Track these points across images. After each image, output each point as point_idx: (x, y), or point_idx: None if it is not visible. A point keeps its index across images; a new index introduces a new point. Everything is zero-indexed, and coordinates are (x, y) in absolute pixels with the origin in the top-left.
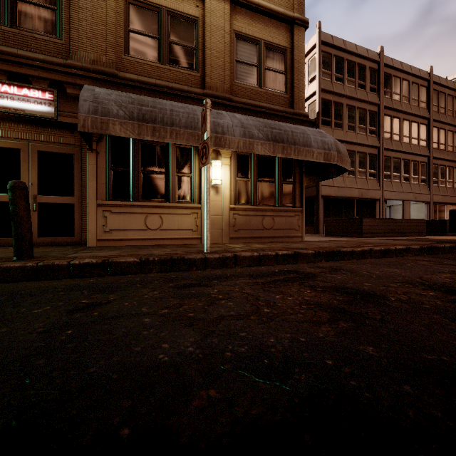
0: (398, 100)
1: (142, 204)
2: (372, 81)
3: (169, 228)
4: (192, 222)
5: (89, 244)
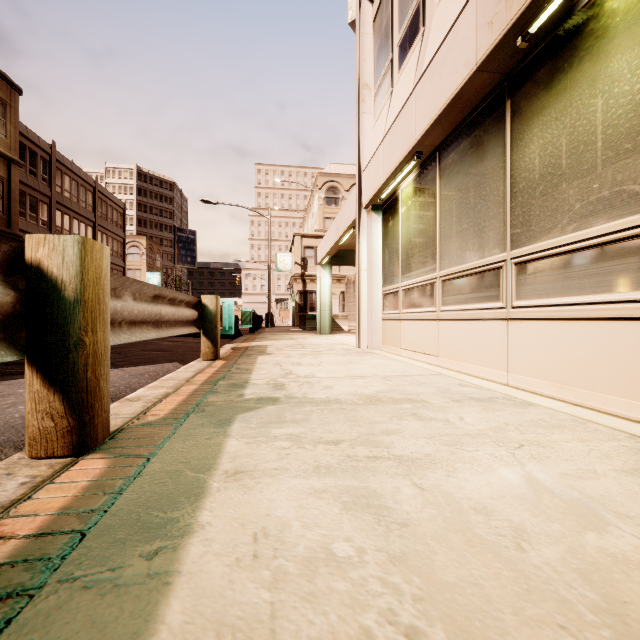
0: (69, 197)
1: None
2: (45, 172)
3: None
4: None
5: None
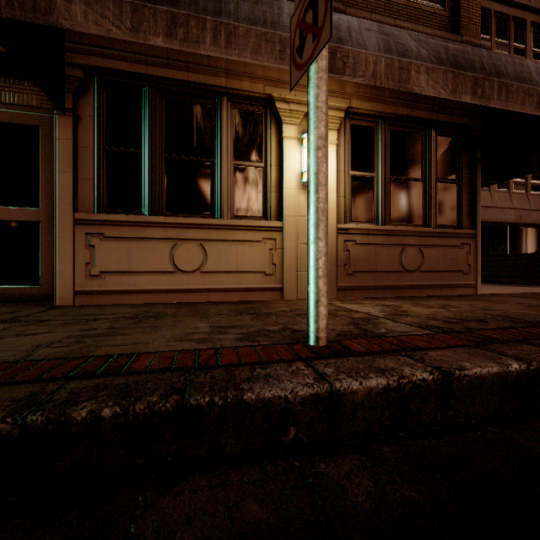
0: None
1: (165, 221)
2: (537, 43)
3: (220, 268)
4: (263, 257)
5: (58, 302)
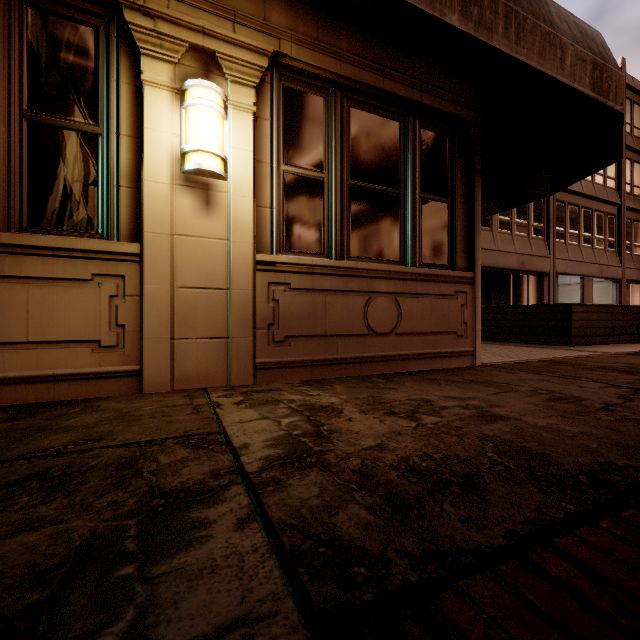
0: None
1: None
2: None
3: None
4: (95, 312)
5: None
